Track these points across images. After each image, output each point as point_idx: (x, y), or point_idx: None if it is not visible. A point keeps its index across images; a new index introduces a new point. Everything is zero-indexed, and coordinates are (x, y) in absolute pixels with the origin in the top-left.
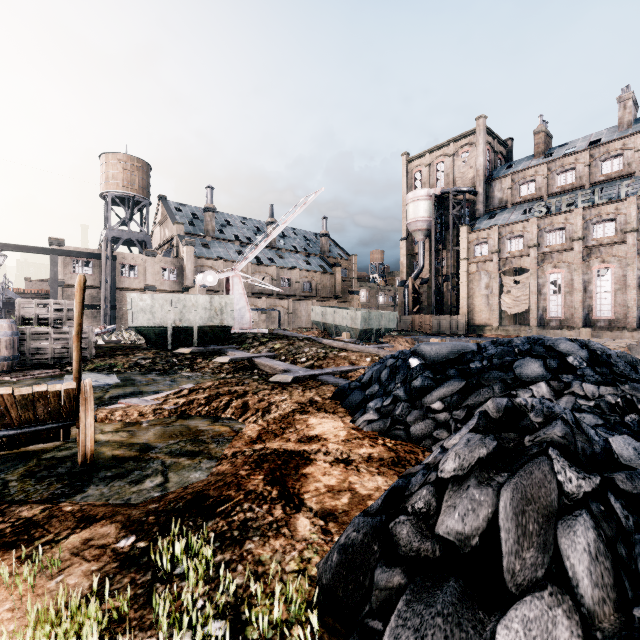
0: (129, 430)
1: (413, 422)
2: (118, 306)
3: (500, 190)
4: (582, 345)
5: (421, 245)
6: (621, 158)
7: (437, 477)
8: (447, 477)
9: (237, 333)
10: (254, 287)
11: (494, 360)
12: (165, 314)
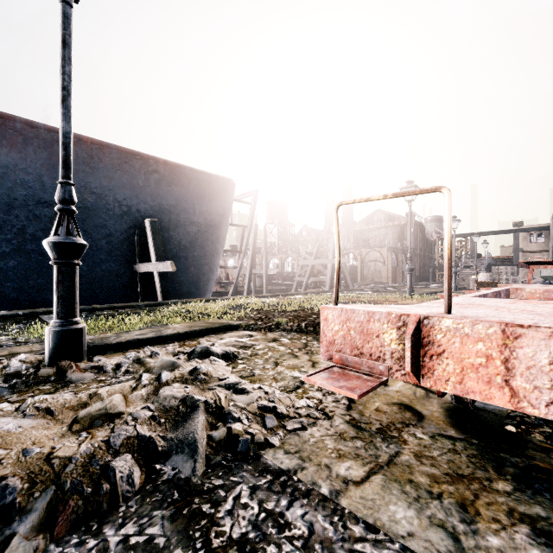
0: None
1: None
2: None
3: None
4: None
5: None
6: None
7: None
8: None
9: None
10: None
11: None
12: None
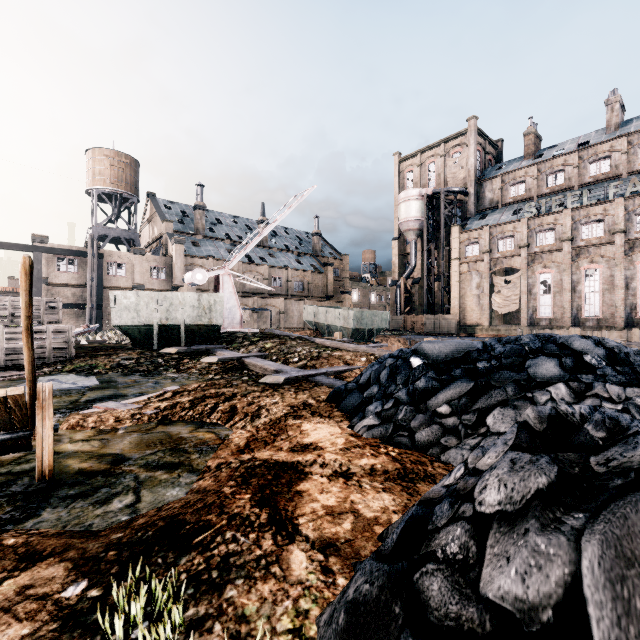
0: (102, 438)
1: (418, 428)
2: (105, 305)
3: (491, 191)
4: (596, 343)
5: (413, 245)
6: (609, 160)
7: (475, 511)
8: (489, 512)
9: (227, 332)
10: (245, 286)
11: (503, 359)
12: (151, 312)
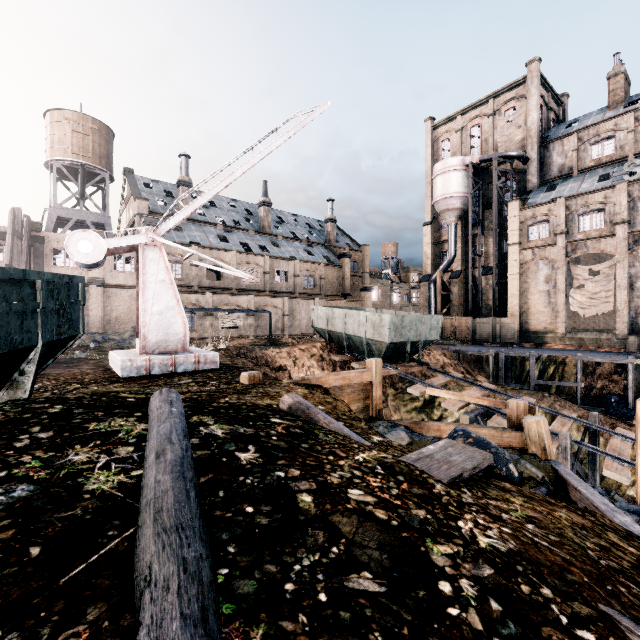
0: None
1: None
2: None
3: (561, 154)
4: None
5: (452, 229)
6: None
7: None
8: None
9: None
10: (240, 282)
11: None
12: None
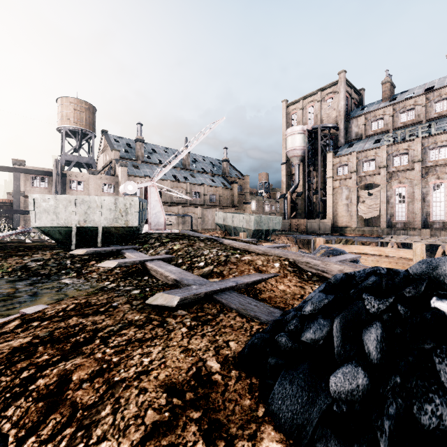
0: None
1: None
2: None
3: (356, 126)
4: None
5: (297, 167)
6: None
7: None
8: None
9: (145, 233)
10: (173, 198)
11: None
12: (69, 215)
